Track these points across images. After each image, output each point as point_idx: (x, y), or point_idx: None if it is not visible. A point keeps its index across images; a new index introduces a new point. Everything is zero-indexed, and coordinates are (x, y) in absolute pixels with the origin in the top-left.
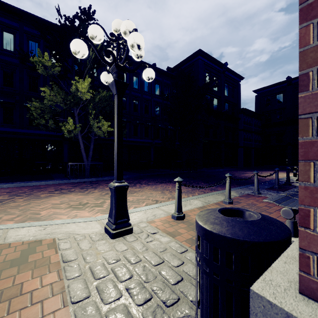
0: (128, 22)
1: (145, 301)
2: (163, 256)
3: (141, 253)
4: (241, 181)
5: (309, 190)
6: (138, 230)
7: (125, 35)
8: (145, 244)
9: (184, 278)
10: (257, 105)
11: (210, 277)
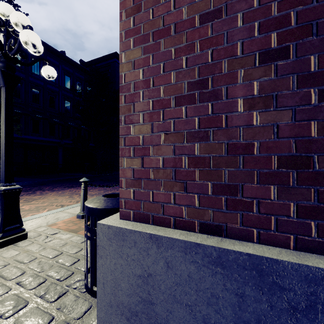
0: (21, 14)
1: (39, 285)
2: (63, 249)
3: (37, 252)
4: None
5: (122, 170)
6: (35, 235)
7: (17, 27)
8: (43, 244)
9: (81, 258)
10: None
11: (91, 239)
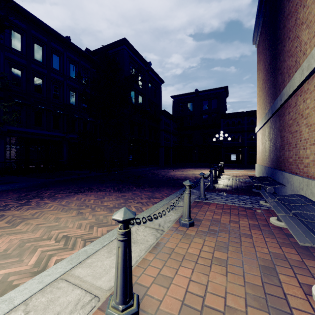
0: None
1: None
2: None
3: None
4: (172, 181)
5: None
6: None
7: None
8: None
9: None
10: (173, 109)
11: None
